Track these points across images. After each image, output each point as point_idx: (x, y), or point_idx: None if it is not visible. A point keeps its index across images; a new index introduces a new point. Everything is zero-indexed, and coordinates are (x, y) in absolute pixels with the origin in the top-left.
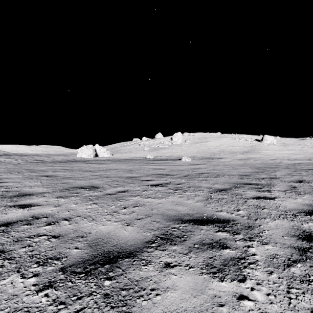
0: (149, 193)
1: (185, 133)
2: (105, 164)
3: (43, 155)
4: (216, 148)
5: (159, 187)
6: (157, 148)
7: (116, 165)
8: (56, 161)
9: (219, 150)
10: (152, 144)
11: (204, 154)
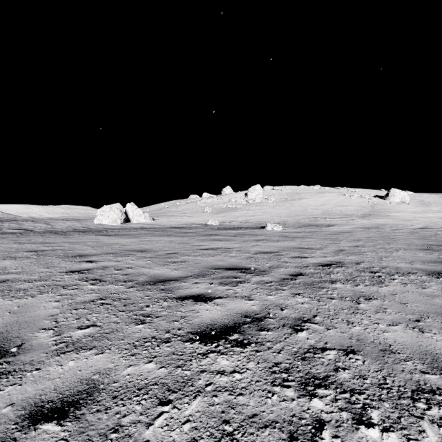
0: (182, 440)
1: (266, 186)
2: (130, 237)
3: (43, 220)
4: (318, 209)
5: (233, 348)
6: (224, 209)
7: (150, 238)
8: (51, 231)
9: (323, 212)
10: (217, 202)
11: (300, 219)
